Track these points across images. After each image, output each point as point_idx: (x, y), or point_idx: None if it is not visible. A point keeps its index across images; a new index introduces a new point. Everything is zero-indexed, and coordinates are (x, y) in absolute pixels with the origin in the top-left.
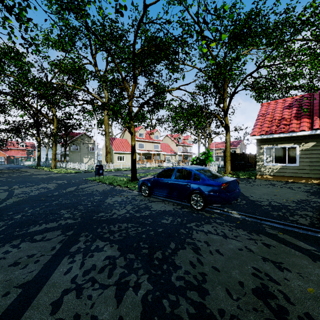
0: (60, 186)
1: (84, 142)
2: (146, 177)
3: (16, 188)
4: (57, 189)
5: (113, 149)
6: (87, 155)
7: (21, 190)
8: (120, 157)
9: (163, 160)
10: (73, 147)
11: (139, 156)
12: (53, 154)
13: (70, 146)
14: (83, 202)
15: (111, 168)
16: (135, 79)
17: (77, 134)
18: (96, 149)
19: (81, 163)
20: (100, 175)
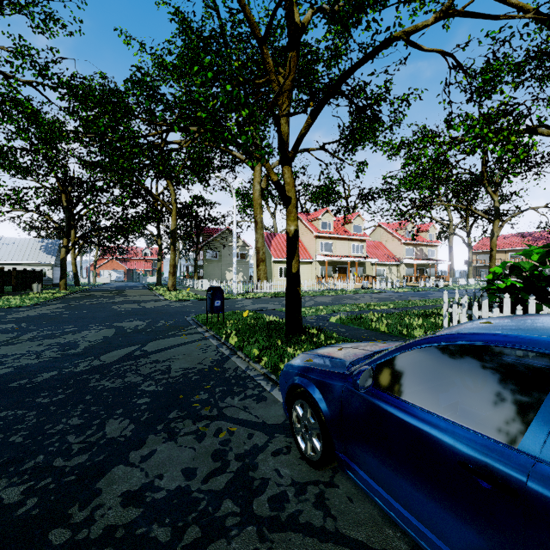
0: (107, 342)
1: (227, 245)
2: (318, 350)
3: (19, 340)
4: (85, 352)
5: (271, 254)
6: (231, 267)
7: (7, 351)
8: (284, 269)
9: (372, 276)
10: (209, 254)
11: (321, 268)
12: (171, 265)
13: (205, 251)
14: (3, 477)
15: (265, 291)
16: (294, 36)
17: (216, 231)
18: (234, 254)
19: (222, 280)
20: (216, 312)
